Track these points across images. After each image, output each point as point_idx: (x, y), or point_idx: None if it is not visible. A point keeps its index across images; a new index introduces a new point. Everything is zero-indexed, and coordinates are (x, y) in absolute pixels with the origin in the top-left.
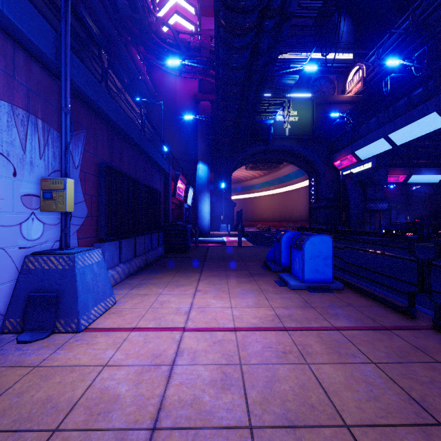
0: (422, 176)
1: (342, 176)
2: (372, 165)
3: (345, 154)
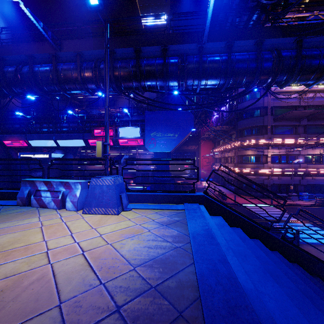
0: (56, 154)
1: (20, 157)
2: (50, 156)
3: (19, 139)
